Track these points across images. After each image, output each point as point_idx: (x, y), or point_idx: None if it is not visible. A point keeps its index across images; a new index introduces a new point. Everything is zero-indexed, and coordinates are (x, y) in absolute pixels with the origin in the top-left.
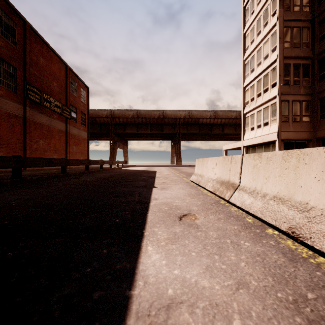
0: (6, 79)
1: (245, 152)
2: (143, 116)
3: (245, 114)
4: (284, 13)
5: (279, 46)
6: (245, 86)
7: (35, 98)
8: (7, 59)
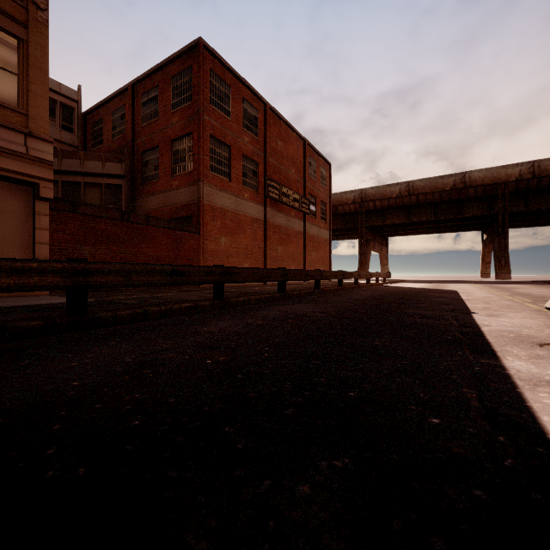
0: (250, 180)
1: None
2: (420, 190)
3: None
4: None
5: None
6: None
7: (274, 194)
8: (251, 156)
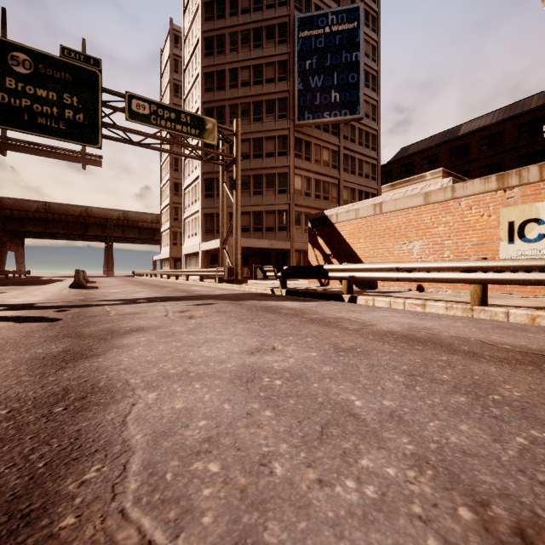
0: None
1: (162, 264)
2: (56, 211)
3: (162, 233)
4: (174, 173)
5: (170, 195)
6: (161, 210)
7: None
8: None
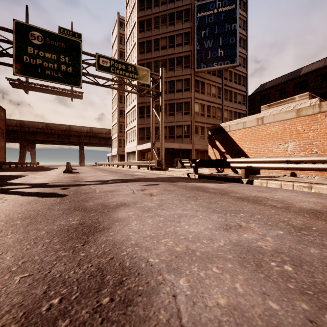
0: None
1: (112, 158)
2: (53, 128)
3: (112, 140)
4: (120, 104)
5: (117, 117)
6: (112, 126)
7: None
8: None
